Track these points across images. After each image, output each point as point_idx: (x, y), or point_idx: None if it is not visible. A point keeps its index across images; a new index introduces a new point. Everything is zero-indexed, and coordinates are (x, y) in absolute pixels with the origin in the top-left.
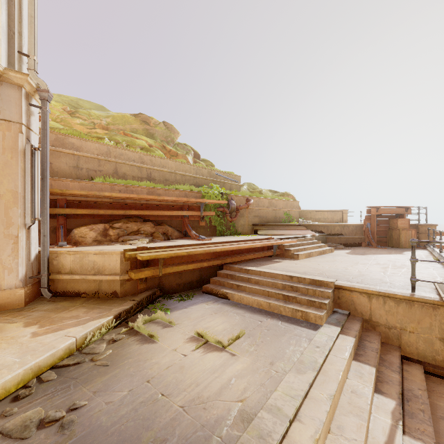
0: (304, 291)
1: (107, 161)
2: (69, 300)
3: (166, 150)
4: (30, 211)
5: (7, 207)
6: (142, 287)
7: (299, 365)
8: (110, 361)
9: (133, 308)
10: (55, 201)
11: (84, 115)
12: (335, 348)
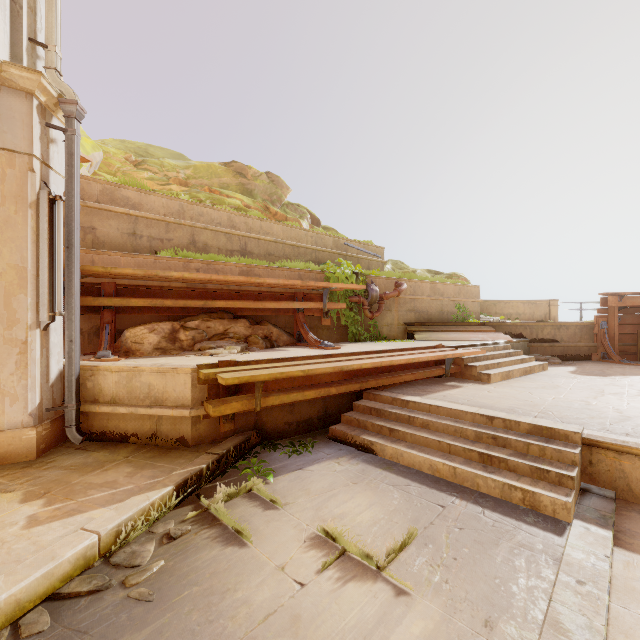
0: (520, 446)
1: (180, 226)
2: (108, 449)
3: (271, 213)
4: (47, 301)
5: (8, 294)
6: (228, 429)
7: (554, 635)
8: (157, 588)
9: (210, 468)
10: (99, 286)
11: (155, 166)
12: (617, 586)
